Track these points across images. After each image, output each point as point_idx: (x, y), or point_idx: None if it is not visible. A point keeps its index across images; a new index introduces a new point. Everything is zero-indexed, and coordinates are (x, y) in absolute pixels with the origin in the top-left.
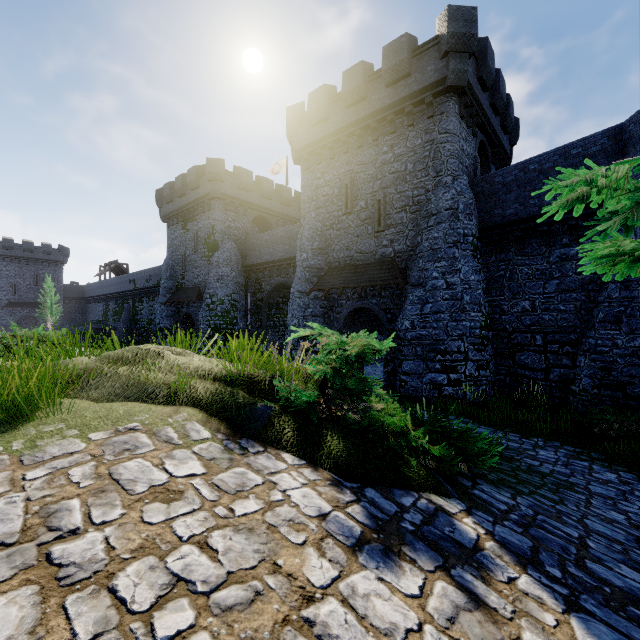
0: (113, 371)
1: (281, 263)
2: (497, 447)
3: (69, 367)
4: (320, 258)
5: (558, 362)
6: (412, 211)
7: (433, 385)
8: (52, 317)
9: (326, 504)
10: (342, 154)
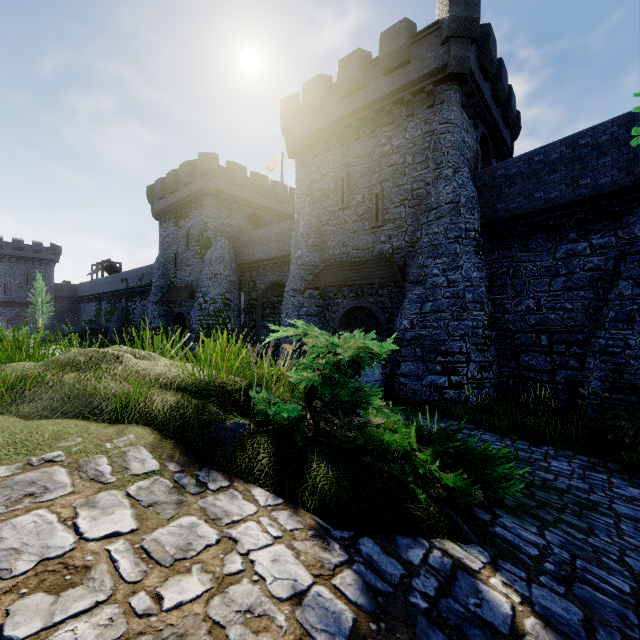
0: (57, 379)
1: (276, 261)
2: (518, 469)
3: (5, 374)
4: (315, 255)
5: (565, 363)
6: (411, 205)
7: (433, 388)
8: (43, 317)
9: (305, 573)
10: (338, 147)
